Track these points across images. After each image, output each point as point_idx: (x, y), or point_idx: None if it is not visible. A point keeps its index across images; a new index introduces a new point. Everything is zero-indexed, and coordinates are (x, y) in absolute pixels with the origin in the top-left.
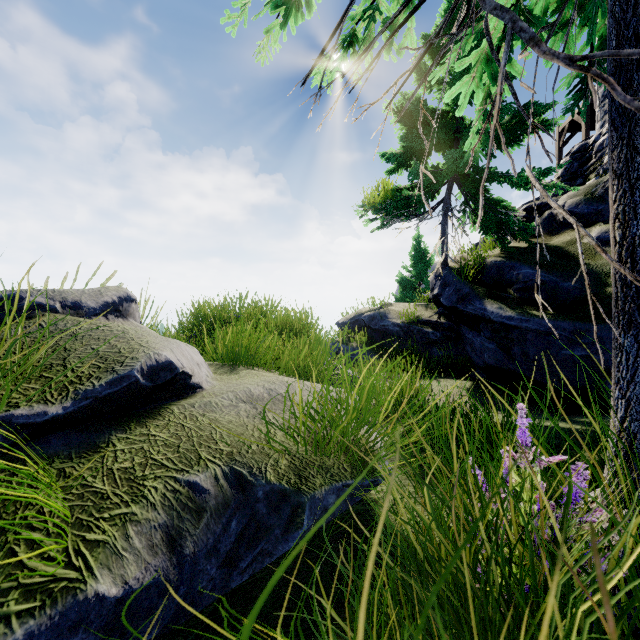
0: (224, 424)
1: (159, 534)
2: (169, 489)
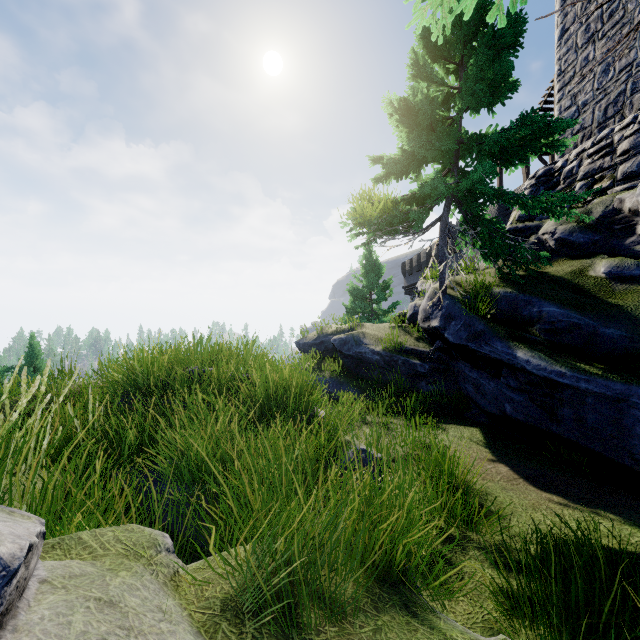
0: None
1: None
2: None
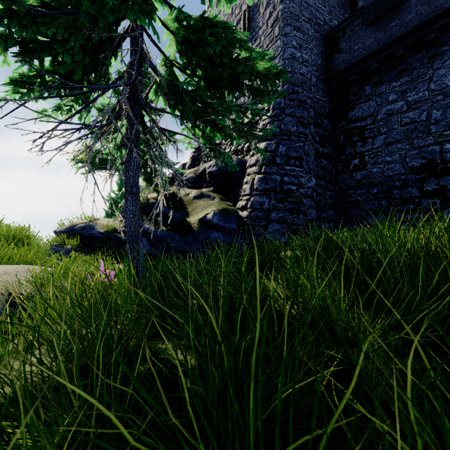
0: None
1: None
2: None
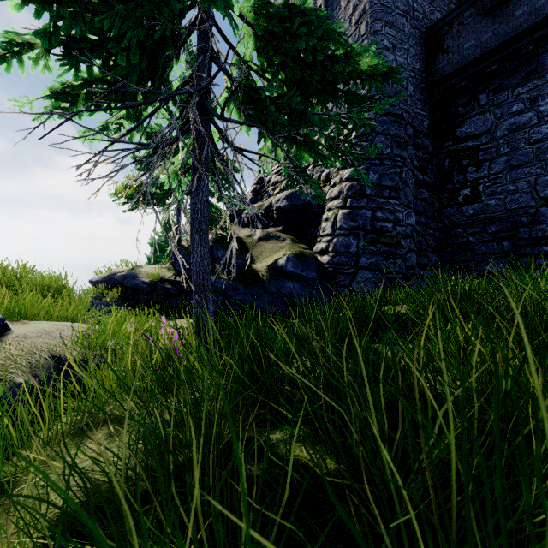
0: (39, 342)
1: (29, 374)
2: (28, 362)
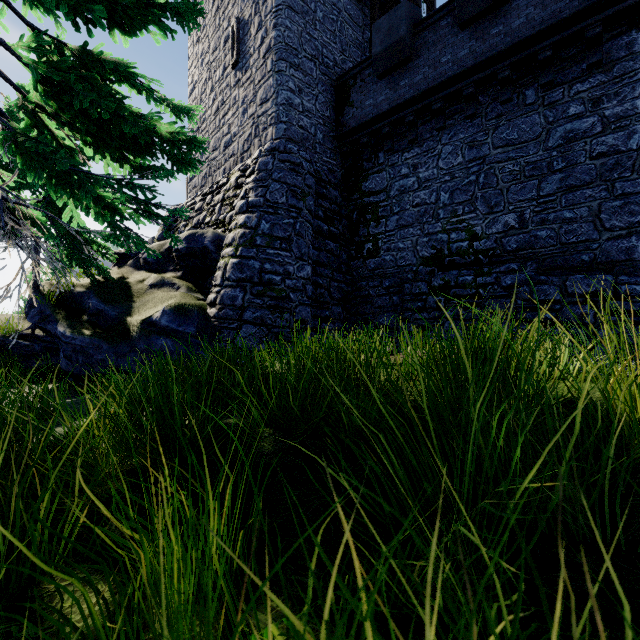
0: None
1: None
2: None
